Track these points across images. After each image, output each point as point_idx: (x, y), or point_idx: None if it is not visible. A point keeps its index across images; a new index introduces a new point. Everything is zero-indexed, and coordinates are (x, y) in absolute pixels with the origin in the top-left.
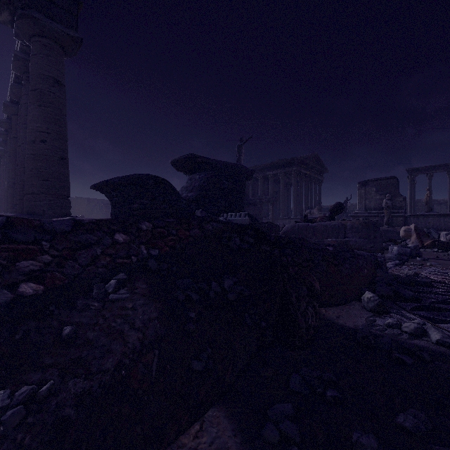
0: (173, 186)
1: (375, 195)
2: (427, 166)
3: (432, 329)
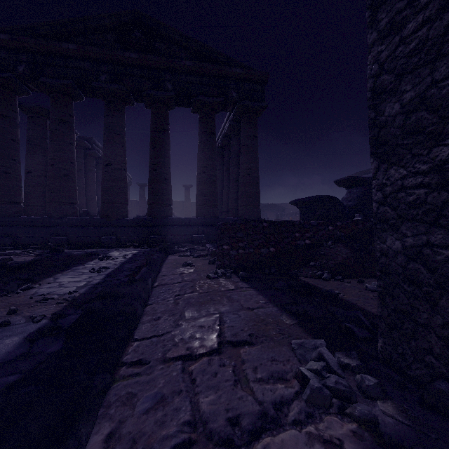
0: (340, 200)
1: None
2: None
3: None
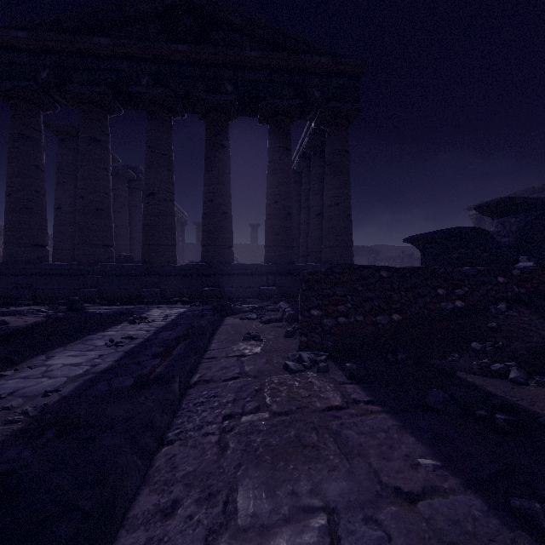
0: (492, 235)
1: None
2: None
3: None
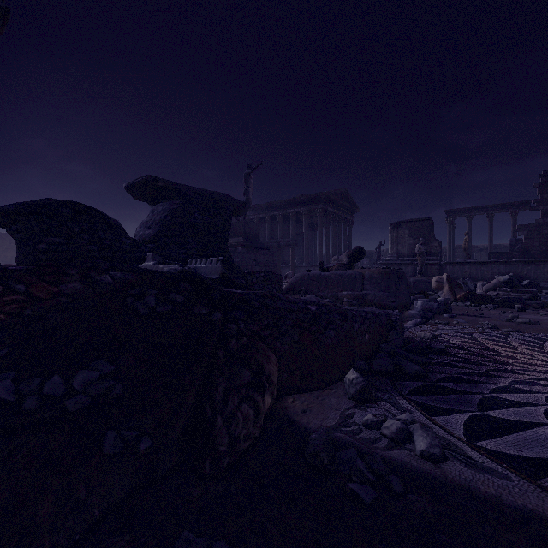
0: (108, 219)
1: (409, 239)
2: (467, 208)
3: (418, 431)
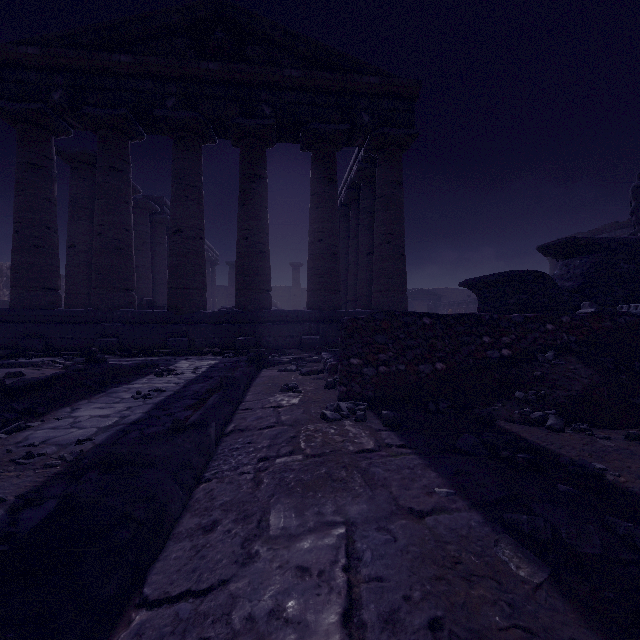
0: (552, 279)
1: None
2: None
3: None
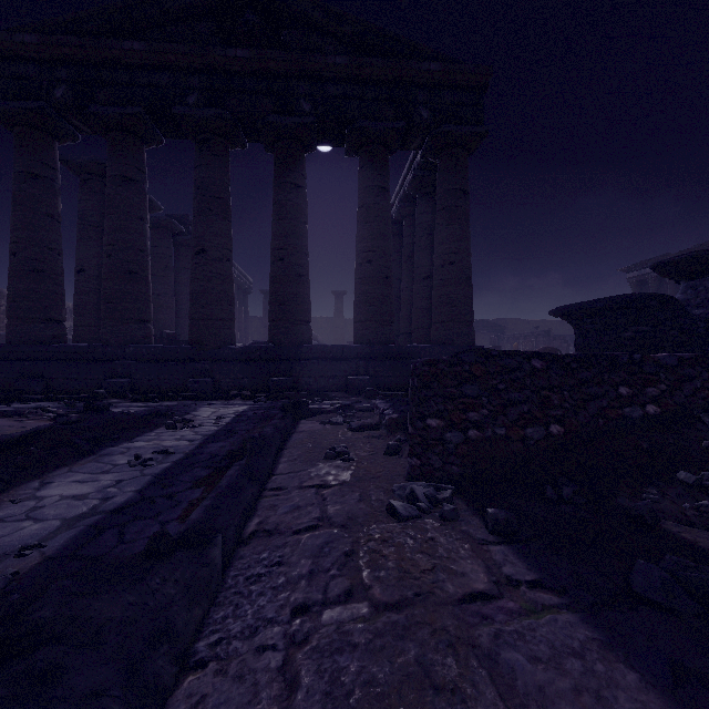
0: (683, 305)
1: None
2: None
3: None
